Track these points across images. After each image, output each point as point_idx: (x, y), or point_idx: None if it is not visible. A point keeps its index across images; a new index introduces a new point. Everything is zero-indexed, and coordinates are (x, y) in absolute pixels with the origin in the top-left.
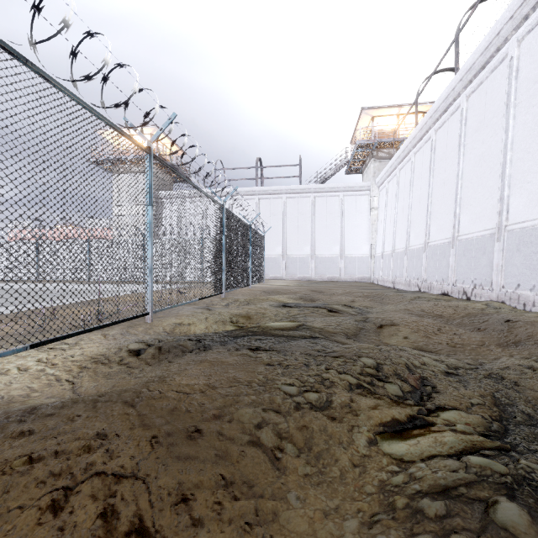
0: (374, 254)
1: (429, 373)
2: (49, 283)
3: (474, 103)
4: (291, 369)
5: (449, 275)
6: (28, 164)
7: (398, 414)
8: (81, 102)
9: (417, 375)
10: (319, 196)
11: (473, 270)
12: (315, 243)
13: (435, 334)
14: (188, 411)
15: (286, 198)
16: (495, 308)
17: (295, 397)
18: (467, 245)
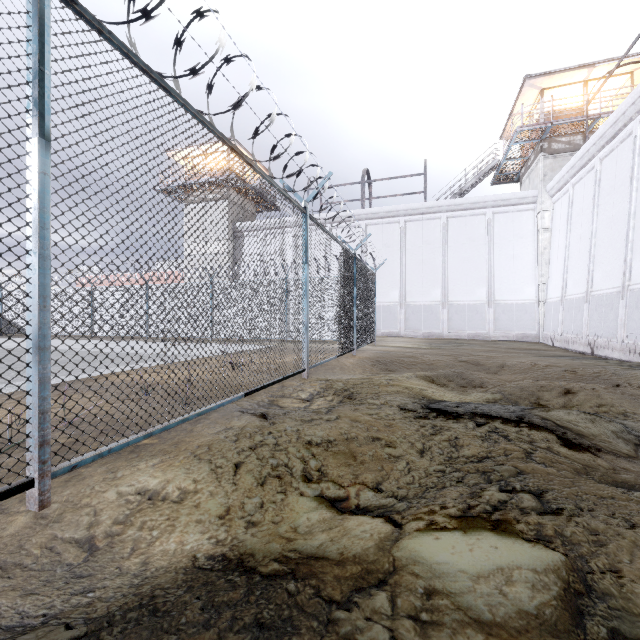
0: (544, 299)
1: None
2: (98, 340)
3: None
4: None
5: None
6: None
7: None
8: None
9: None
10: (455, 216)
11: None
12: (448, 284)
13: None
14: None
15: (404, 222)
16: None
17: None
18: None
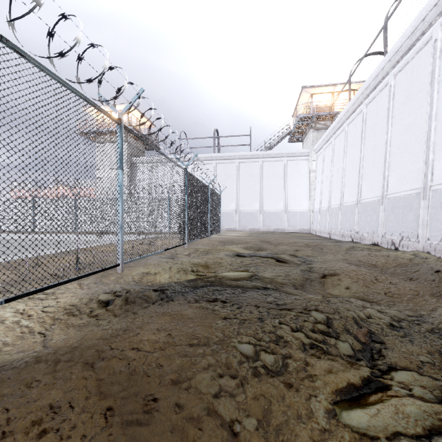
0: (312, 209)
1: (376, 326)
2: (42, 234)
3: (401, 81)
4: (246, 324)
5: (379, 228)
6: (3, 132)
7: (352, 375)
8: (55, 77)
9: (365, 329)
10: (266, 161)
11: (401, 224)
12: (263, 200)
13: (373, 283)
14: (146, 375)
15: (238, 163)
16: (422, 258)
17: (251, 357)
18: (395, 202)
